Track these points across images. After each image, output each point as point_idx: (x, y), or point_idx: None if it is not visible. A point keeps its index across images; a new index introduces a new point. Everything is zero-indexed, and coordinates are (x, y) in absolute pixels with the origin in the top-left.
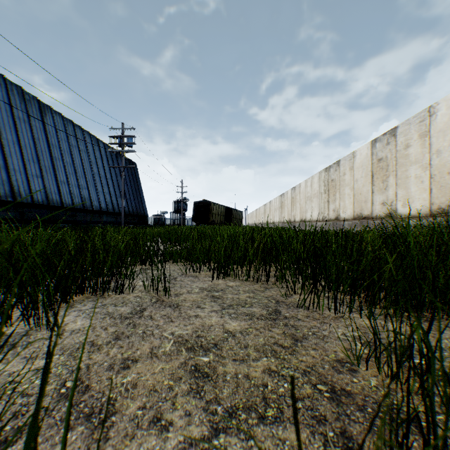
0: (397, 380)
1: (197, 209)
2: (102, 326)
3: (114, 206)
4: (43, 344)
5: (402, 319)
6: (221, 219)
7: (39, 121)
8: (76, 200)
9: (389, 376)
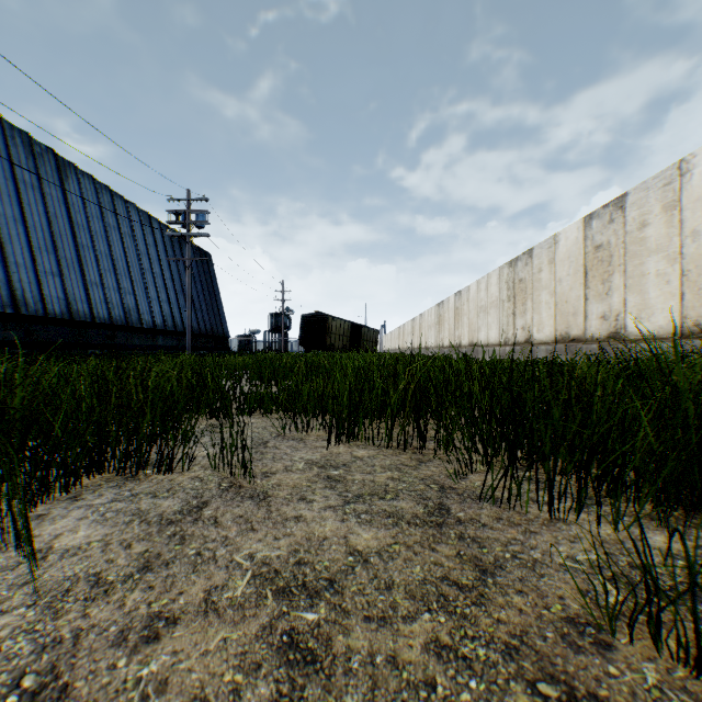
0: (700, 671)
1: (306, 327)
2: (123, 540)
3: (175, 321)
4: (3, 580)
5: (671, 524)
6: (345, 342)
7: (56, 188)
8: (116, 311)
9: (678, 659)
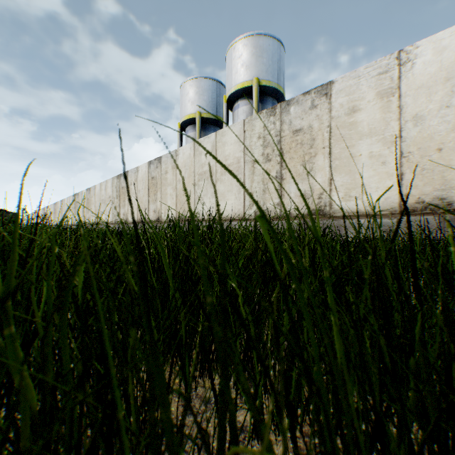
0: None
1: None
2: None
3: None
4: None
5: None
6: None
7: None
8: None
9: None
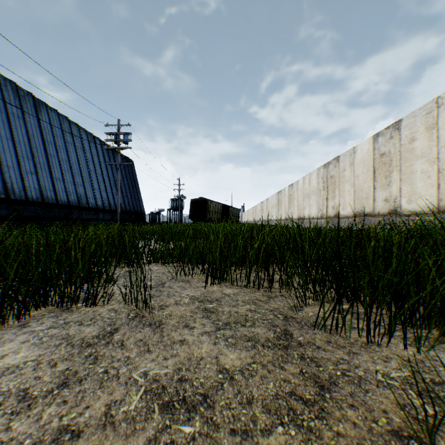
0: None
1: (194, 207)
2: (51, 360)
3: (110, 203)
4: None
5: None
6: (218, 217)
7: (33, 118)
8: (72, 197)
9: None
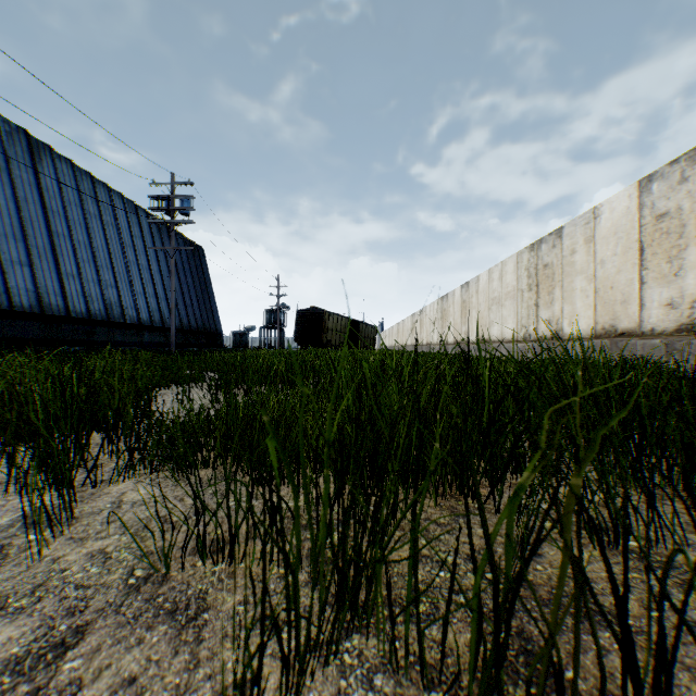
0: None
1: (302, 323)
2: None
3: (163, 317)
4: None
5: None
6: (342, 339)
7: (27, 170)
8: (96, 305)
9: None
